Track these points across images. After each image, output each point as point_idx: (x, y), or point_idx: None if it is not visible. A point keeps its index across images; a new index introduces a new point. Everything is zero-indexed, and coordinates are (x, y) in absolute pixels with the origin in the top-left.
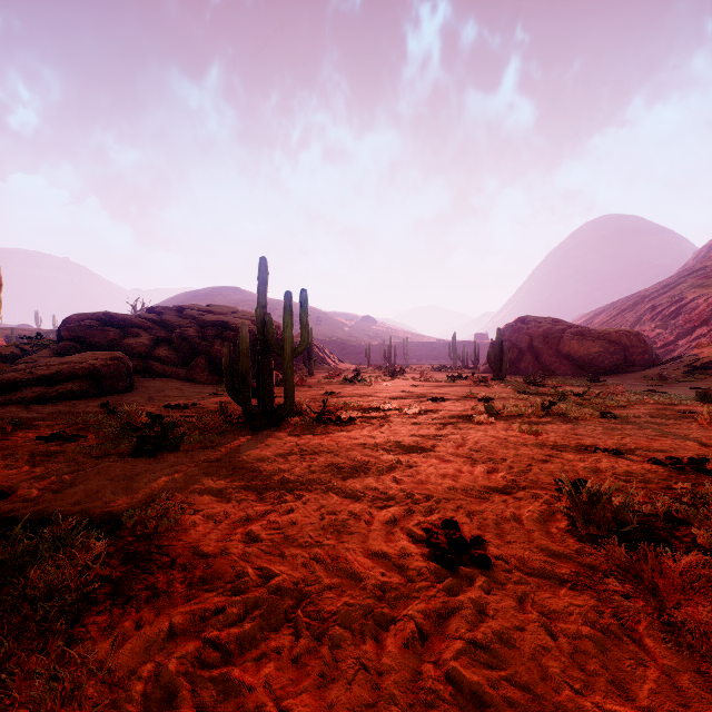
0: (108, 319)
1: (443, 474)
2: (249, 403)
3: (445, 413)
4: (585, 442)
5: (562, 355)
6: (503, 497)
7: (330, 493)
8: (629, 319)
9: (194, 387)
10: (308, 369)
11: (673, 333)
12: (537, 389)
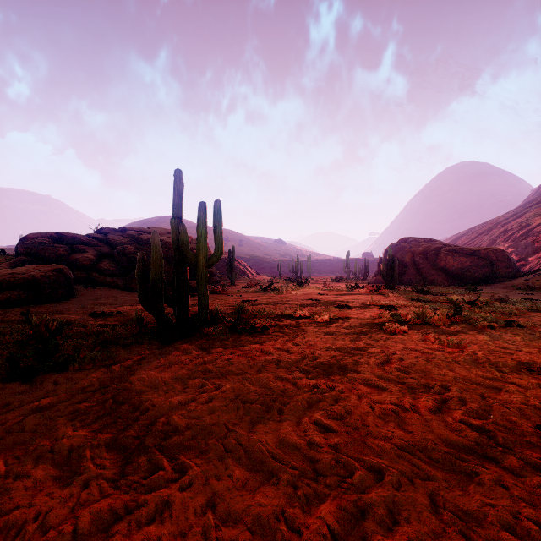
0: (59, 238)
1: (381, 414)
2: (162, 313)
3: (354, 321)
4: (519, 358)
5: (439, 268)
6: (490, 470)
7: (230, 460)
8: (485, 241)
9: (128, 295)
10: (231, 280)
11: (524, 251)
12: (428, 297)
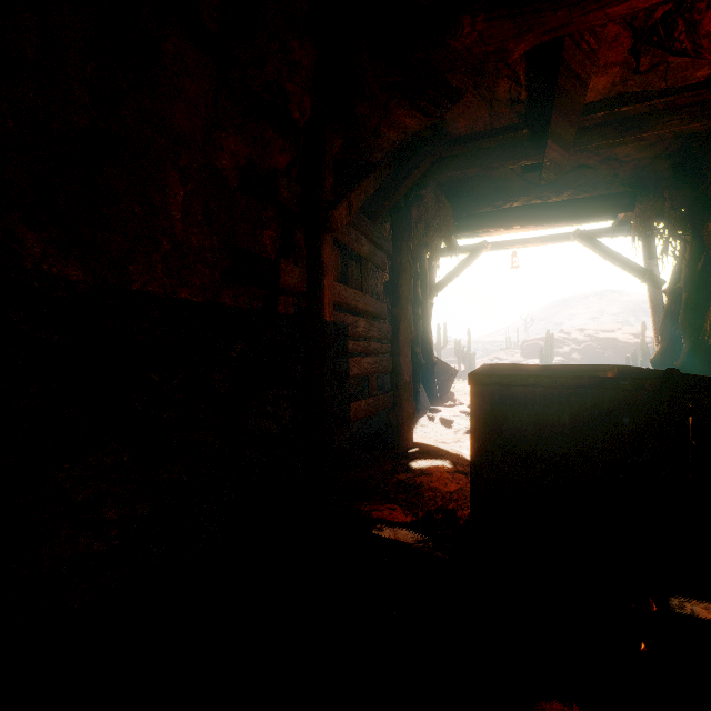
0: (544, 340)
1: None
2: None
3: None
4: None
5: None
6: None
7: None
8: None
9: None
10: None
11: None
12: None
